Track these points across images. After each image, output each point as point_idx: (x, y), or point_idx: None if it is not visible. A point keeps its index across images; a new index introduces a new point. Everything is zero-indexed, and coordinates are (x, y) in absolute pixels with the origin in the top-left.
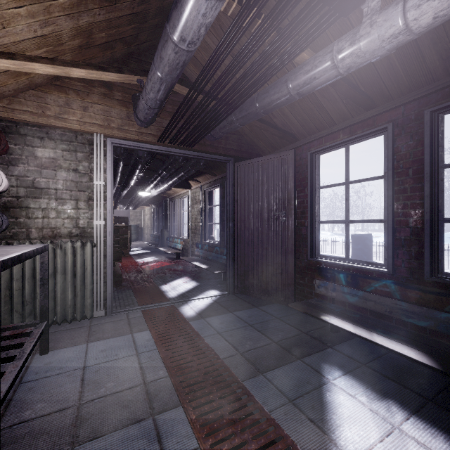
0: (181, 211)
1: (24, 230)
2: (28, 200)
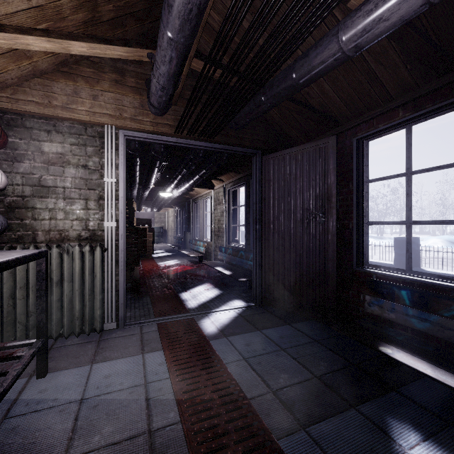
0: (204, 212)
1: (30, 233)
2: (34, 199)
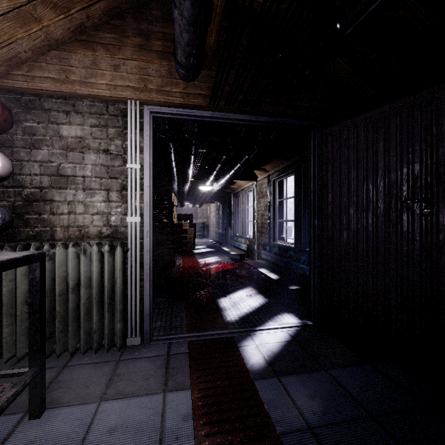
0: (246, 207)
1: (48, 229)
2: (52, 191)
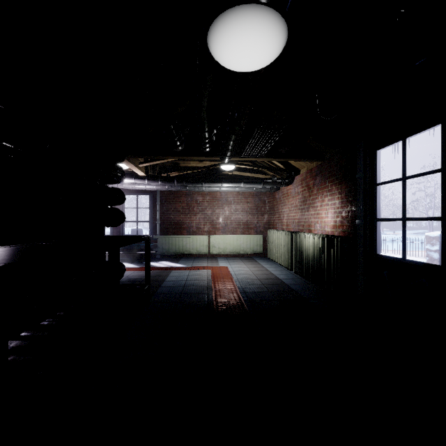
0: None
1: None
2: None
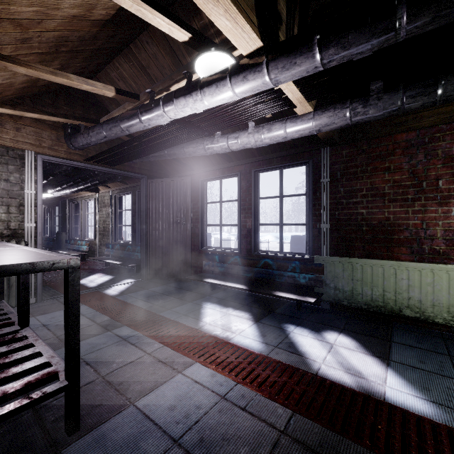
0: (86, 213)
1: None
2: None
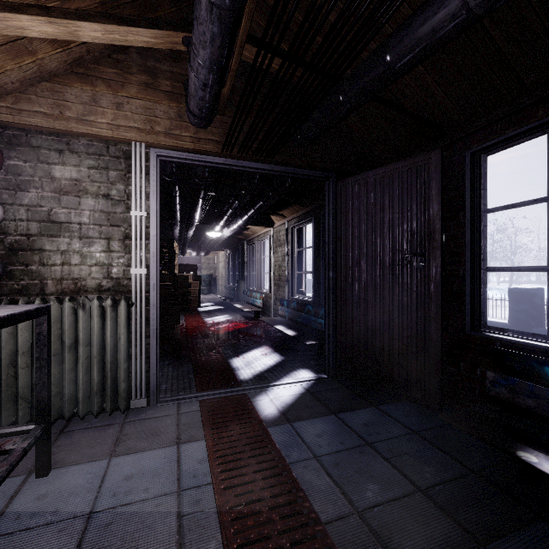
0: (261, 256)
1: (37, 283)
2: (42, 239)
